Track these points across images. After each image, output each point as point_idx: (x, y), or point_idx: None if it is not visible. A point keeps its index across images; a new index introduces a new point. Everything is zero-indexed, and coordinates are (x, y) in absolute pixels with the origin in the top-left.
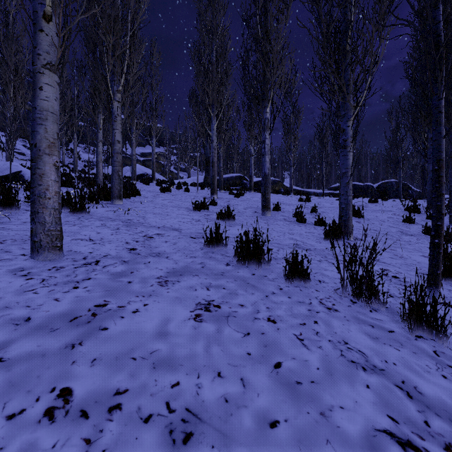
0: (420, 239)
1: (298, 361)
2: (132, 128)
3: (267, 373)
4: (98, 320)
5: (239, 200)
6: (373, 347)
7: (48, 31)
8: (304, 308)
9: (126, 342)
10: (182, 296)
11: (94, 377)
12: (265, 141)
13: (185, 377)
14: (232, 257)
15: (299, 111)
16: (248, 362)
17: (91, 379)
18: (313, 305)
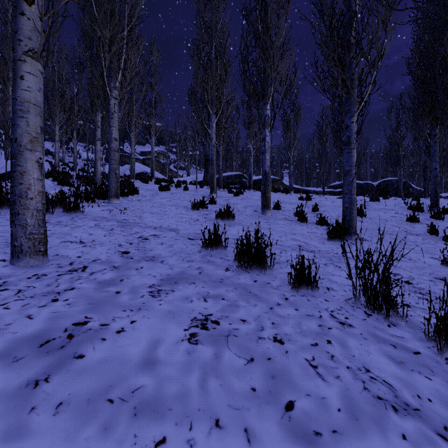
0: (426, 239)
1: (314, 399)
2: (131, 127)
3: (277, 419)
4: (74, 344)
5: (239, 198)
6: (400, 376)
7: (30, 15)
8: (314, 324)
9: (103, 376)
10: (176, 310)
11: (56, 433)
12: (266, 139)
13: (173, 429)
14: (231, 261)
15: (299, 109)
16: (253, 402)
17: (50, 436)
18: (324, 319)
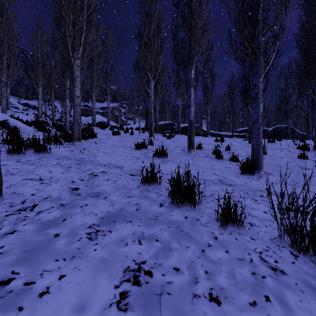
0: (315, 172)
1: None
2: (92, 89)
3: None
4: None
5: (170, 140)
6: None
7: None
8: (246, 271)
9: None
10: (110, 257)
11: None
12: (191, 96)
13: None
14: (165, 196)
15: (214, 75)
16: None
17: None
18: (255, 264)
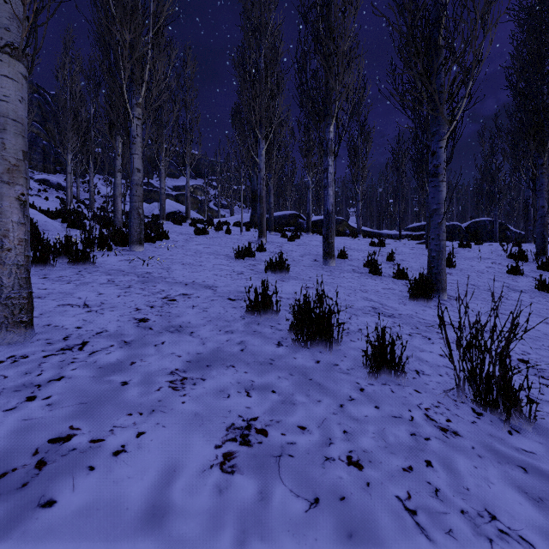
0: (534, 296)
1: None
2: (160, 155)
3: None
4: (44, 478)
5: (294, 244)
6: (543, 527)
7: None
8: (403, 431)
9: (79, 544)
10: (205, 412)
11: None
12: (328, 169)
13: None
14: (285, 331)
15: (369, 133)
16: None
17: None
18: (417, 423)
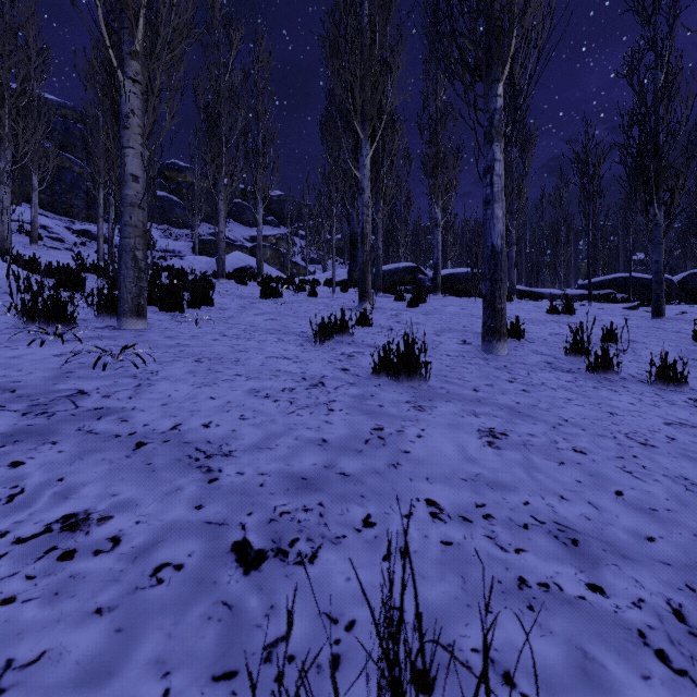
0: None
1: None
2: (218, 184)
3: None
4: None
5: (419, 312)
6: None
7: None
8: None
9: None
10: None
11: None
12: (494, 167)
13: None
14: None
15: (530, 139)
16: None
17: None
18: None
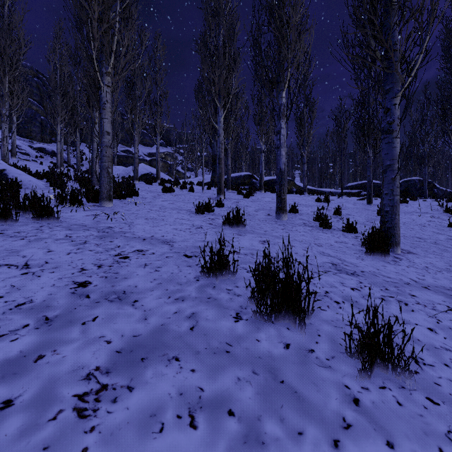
0: None
1: None
2: (134, 125)
3: None
4: None
5: (249, 200)
6: None
7: None
8: None
9: None
10: None
11: None
12: (281, 131)
13: None
14: (244, 296)
15: (314, 104)
16: None
17: None
18: None
